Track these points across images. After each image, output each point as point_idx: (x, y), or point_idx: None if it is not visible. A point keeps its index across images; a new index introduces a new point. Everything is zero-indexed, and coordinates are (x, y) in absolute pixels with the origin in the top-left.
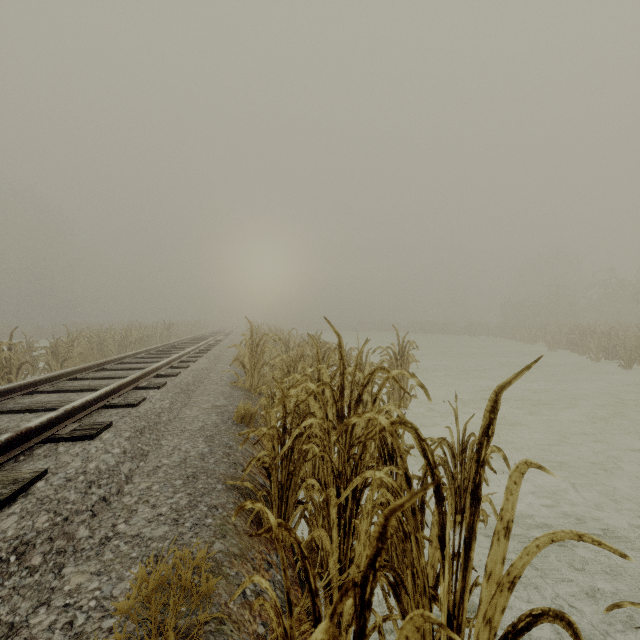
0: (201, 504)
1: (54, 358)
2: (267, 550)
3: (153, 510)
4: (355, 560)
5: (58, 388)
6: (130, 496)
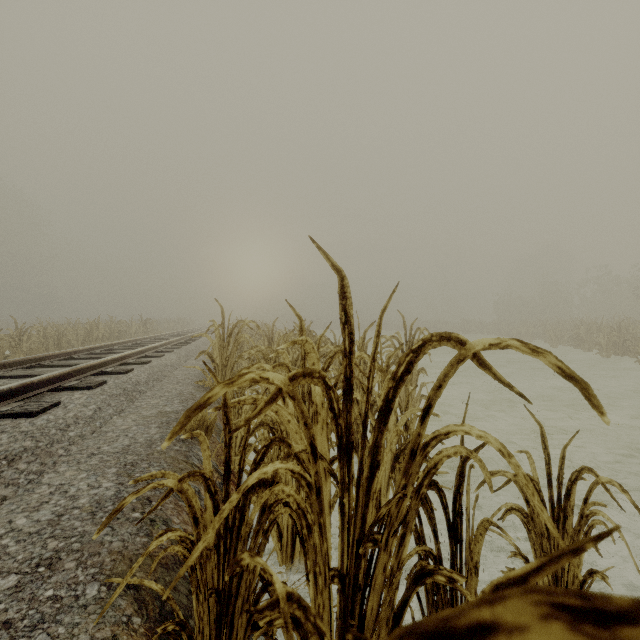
0: None
1: None
2: None
3: None
4: None
5: None
6: None
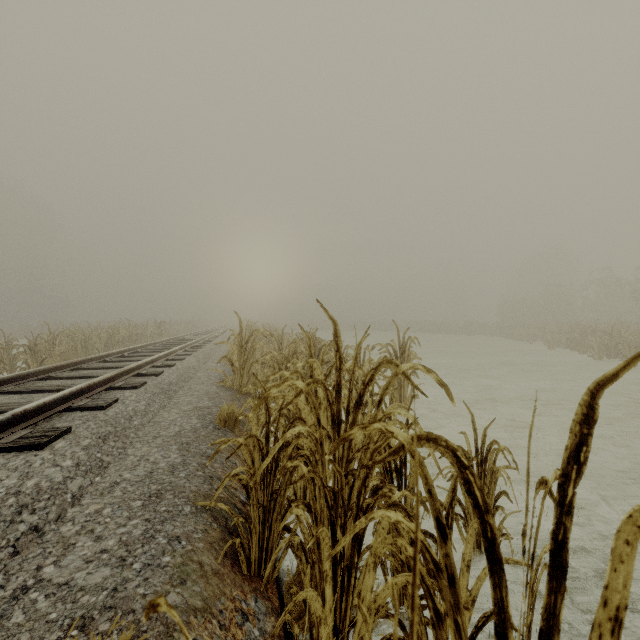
0: (160, 535)
1: (33, 357)
2: (243, 594)
3: (96, 544)
4: (357, 628)
5: (23, 388)
6: (72, 524)
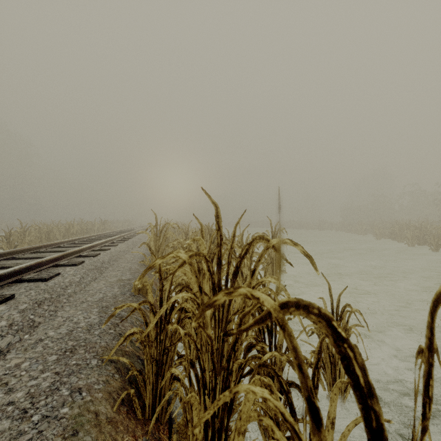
0: (64, 387)
1: (8, 244)
2: (134, 439)
3: (6, 396)
4: None
5: None
6: None
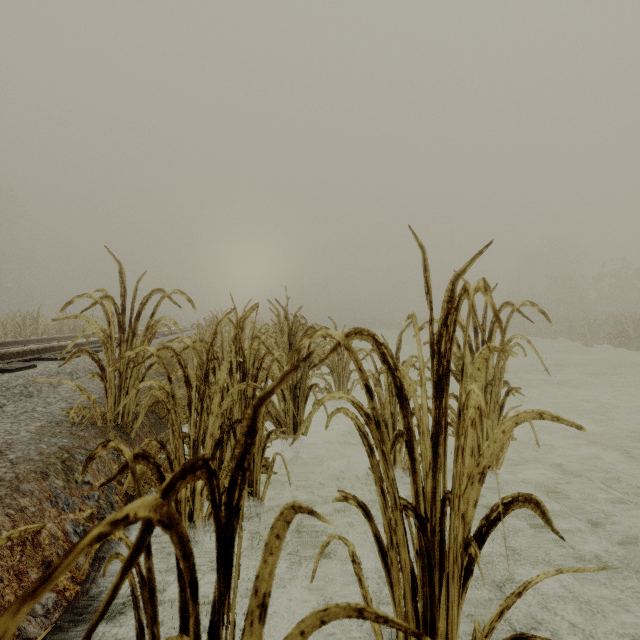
0: None
1: None
2: None
3: None
4: None
5: None
6: None
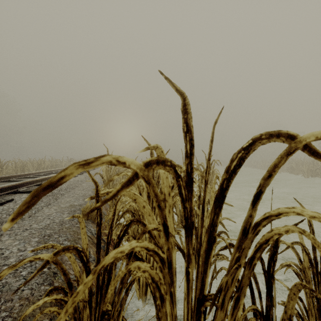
0: None
1: None
2: None
3: None
4: None
5: None
6: None
